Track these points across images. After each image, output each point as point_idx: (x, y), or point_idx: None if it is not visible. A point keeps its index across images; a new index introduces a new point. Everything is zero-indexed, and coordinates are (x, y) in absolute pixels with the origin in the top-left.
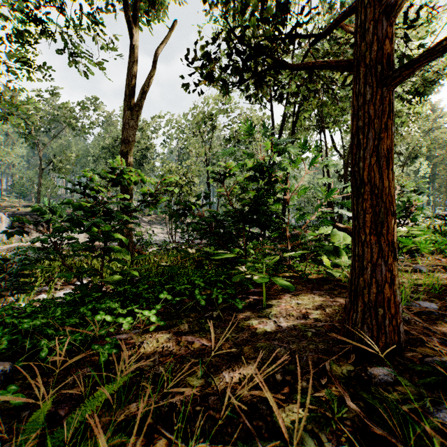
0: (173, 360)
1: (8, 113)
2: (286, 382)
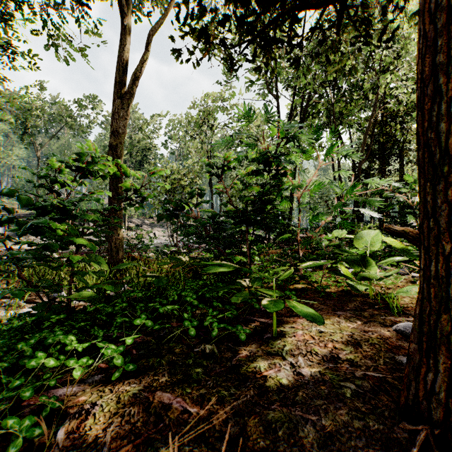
0: (131, 450)
1: None
2: None
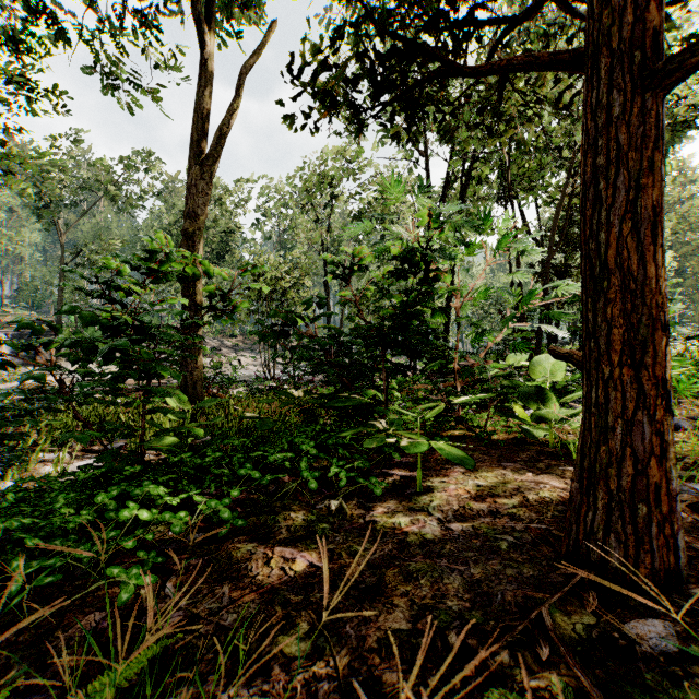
0: (255, 598)
1: (3, 171)
2: (469, 650)
